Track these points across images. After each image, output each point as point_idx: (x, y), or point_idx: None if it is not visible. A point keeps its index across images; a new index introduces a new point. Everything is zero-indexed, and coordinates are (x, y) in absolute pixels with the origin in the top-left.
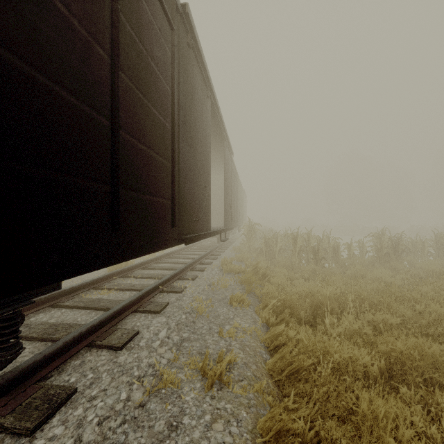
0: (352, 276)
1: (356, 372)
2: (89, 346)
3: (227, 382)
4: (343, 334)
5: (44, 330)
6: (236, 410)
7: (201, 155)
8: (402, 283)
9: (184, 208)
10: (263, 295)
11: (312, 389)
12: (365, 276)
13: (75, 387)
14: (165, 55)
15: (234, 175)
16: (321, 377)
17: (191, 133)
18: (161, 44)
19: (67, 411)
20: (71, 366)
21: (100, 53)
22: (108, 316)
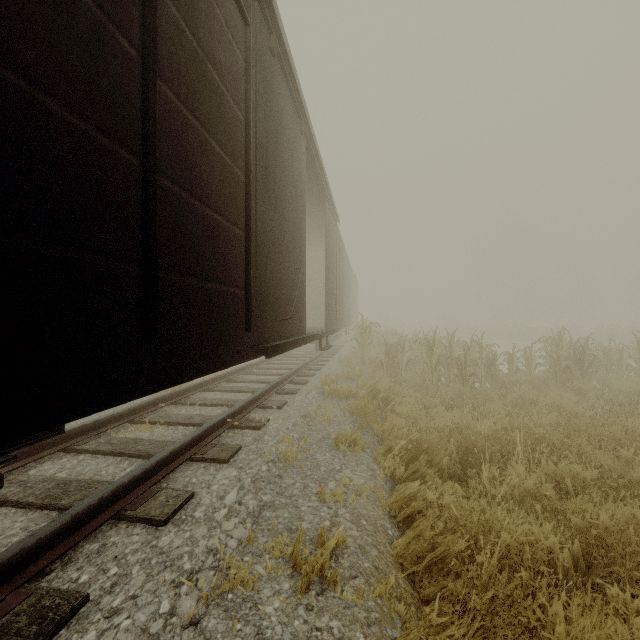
0: (517, 402)
1: (535, 561)
2: (116, 518)
3: (332, 581)
4: (509, 494)
5: (47, 491)
6: (347, 631)
7: (291, 221)
8: (593, 413)
9: (266, 301)
10: (385, 432)
11: (468, 590)
12: (537, 402)
13: (85, 593)
14: (235, 63)
15: (340, 251)
16: (483, 573)
17: (275, 186)
18: (229, 44)
19: (69, 638)
20: (84, 554)
21: (123, 46)
22: (147, 468)
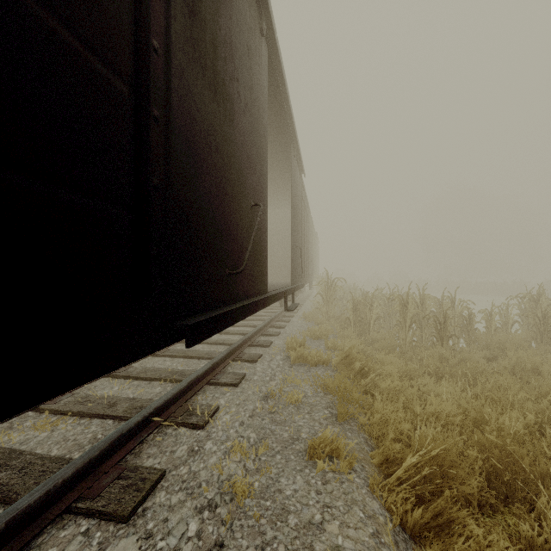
0: (514, 370)
1: None
2: None
3: None
4: None
5: None
6: None
7: (247, 138)
8: None
9: (194, 241)
10: (372, 423)
11: None
12: (536, 370)
13: None
14: None
15: (304, 206)
16: None
17: (217, 63)
18: None
19: None
20: None
21: None
22: None
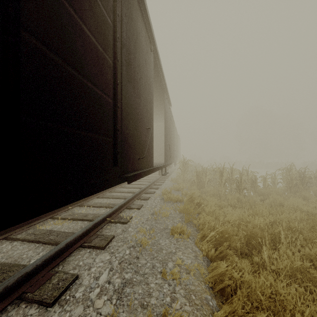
0: (271, 204)
1: None
2: (19, 299)
3: None
4: (284, 270)
5: None
6: None
7: (145, 100)
8: None
9: (128, 146)
10: (200, 224)
11: None
12: (282, 204)
13: None
14: None
15: (171, 122)
16: None
17: (135, 76)
18: None
19: None
20: None
21: None
22: (47, 258)
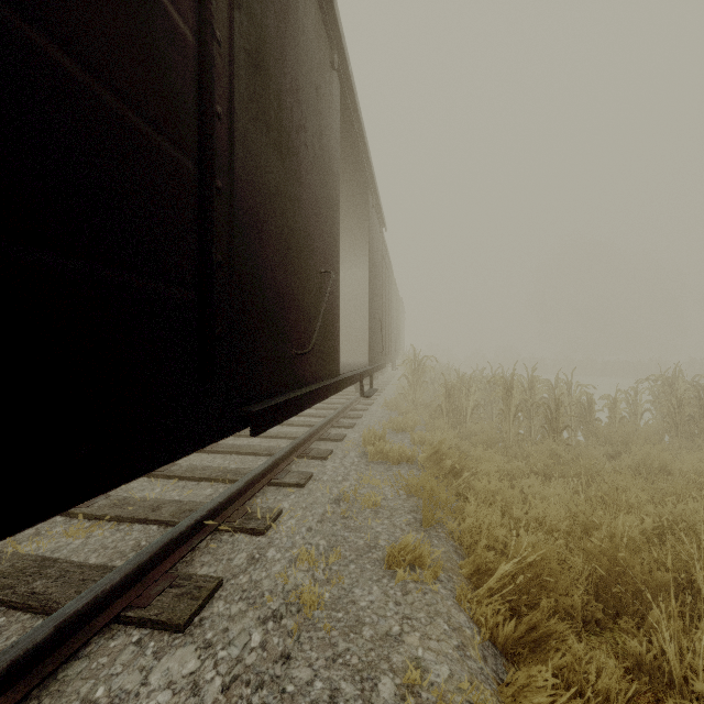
0: (639, 468)
1: None
2: None
3: None
4: None
5: None
6: None
7: (315, 194)
8: None
9: (258, 319)
10: (463, 529)
11: None
12: (666, 468)
13: None
14: None
15: (385, 267)
16: None
17: (282, 115)
18: None
19: None
20: None
21: None
22: None
